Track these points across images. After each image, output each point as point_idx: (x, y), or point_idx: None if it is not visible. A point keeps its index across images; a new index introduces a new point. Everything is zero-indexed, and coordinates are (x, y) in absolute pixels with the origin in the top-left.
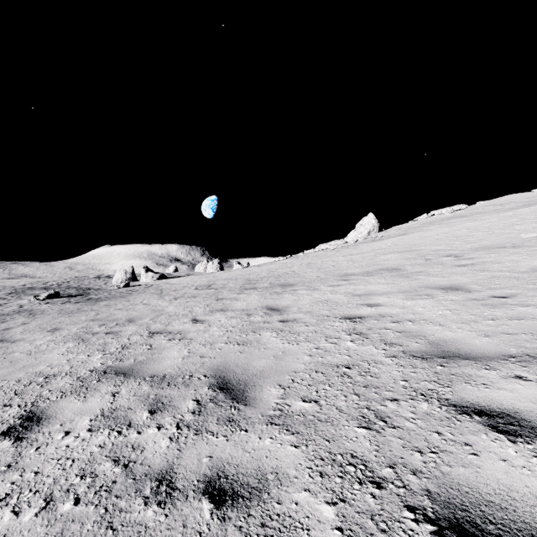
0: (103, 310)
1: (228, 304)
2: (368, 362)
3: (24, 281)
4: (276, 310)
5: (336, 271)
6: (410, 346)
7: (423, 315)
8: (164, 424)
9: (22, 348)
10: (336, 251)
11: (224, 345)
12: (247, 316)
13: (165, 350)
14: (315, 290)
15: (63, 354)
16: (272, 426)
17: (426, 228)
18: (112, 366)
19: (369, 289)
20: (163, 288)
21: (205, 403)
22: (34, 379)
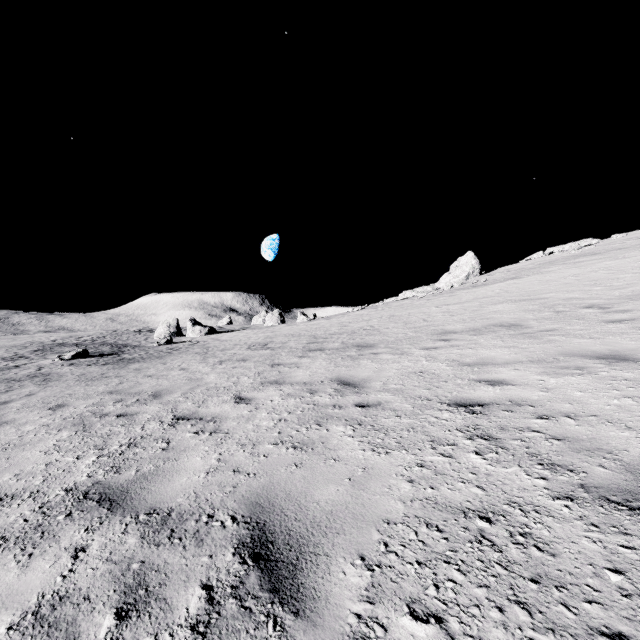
0: (130, 376)
1: (286, 372)
2: (522, 507)
3: (56, 336)
4: (351, 384)
5: (430, 327)
6: (592, 473)
7: (588, 406)
8: None
9: (2, 437)
10: (425, 299)
11: (273, 448)
12: (309, 394)
13: (186, 453)
14: (404, 355)
15: (46, 452)
16: None
17: (546, 270)
18: (100, 482)
19: (483, 356)
20: (210, 346)
21: (222, 597)
22: None
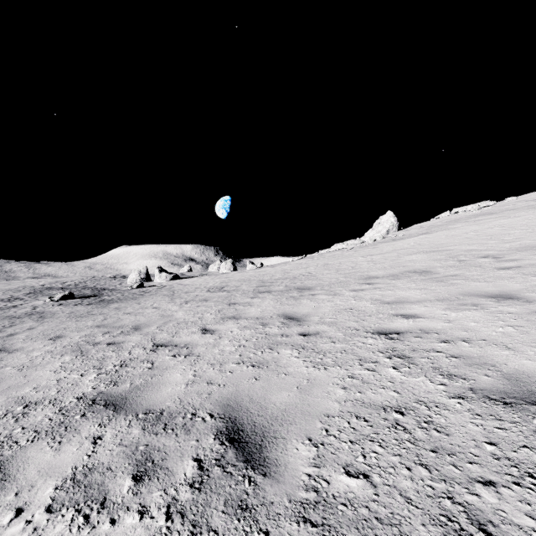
0: (112, 313)
1: (241, 310)
2: (426, 404)
3: (44, 281)
4: (294, 319)
5: (357, 273)
6: (479, 380)
7: (479, 333)
8: (149, 507)
9: (16, 361)
10: (353, 251)
11: (236, 366)
12: (262, 326)
13: (168, 370)
14: (337, 295)
15: (55, 371)
16: (306, 527)
17: (452, 226)
18: (103, 392)
19: (399, 296)
20: (175, 289)
21: (209, 466)
22: (12, 408)
